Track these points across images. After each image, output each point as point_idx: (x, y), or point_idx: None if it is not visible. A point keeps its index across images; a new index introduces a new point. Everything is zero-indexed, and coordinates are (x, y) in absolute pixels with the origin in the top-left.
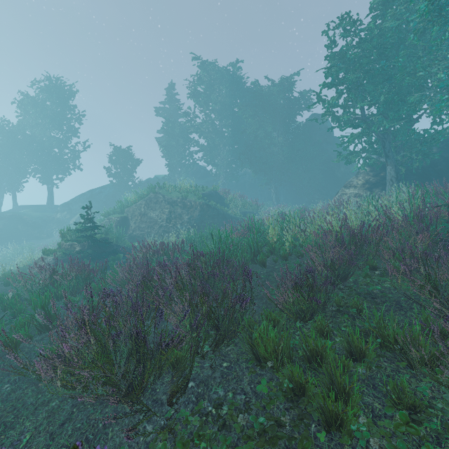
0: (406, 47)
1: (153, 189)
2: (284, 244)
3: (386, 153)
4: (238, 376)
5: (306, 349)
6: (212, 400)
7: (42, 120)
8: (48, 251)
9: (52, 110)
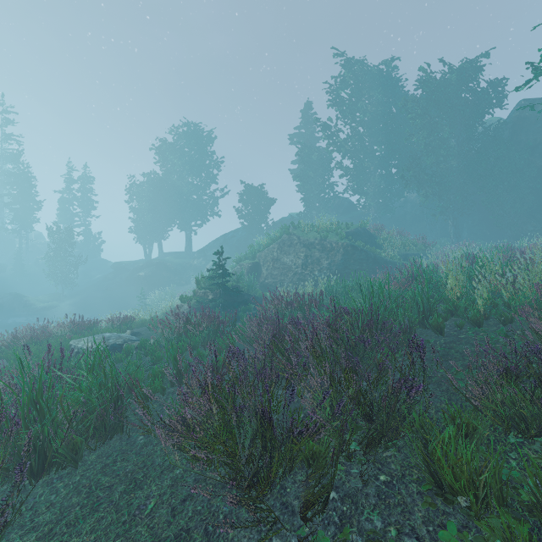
0: None
1: (286, 230)
2: (474, 301)
3: None
4: (404, 503)
5: (536, 492)
6: (364, 531)
7: (182, 167)
8: (184, 298)
9: (190, 156)
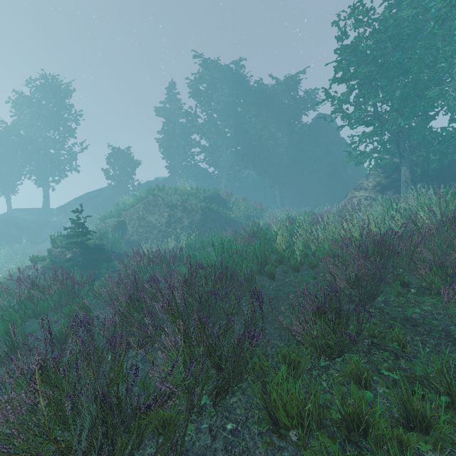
0: (423, 38)
1: (152, 192)
2: (294, 252)
3: (400, 153)
4: (247, 449)
5: (341, 409)
6: None
7: (37, 120)
8: (36, 258)
9: (48, 110)
